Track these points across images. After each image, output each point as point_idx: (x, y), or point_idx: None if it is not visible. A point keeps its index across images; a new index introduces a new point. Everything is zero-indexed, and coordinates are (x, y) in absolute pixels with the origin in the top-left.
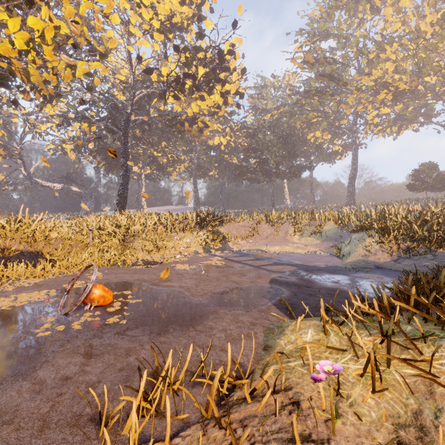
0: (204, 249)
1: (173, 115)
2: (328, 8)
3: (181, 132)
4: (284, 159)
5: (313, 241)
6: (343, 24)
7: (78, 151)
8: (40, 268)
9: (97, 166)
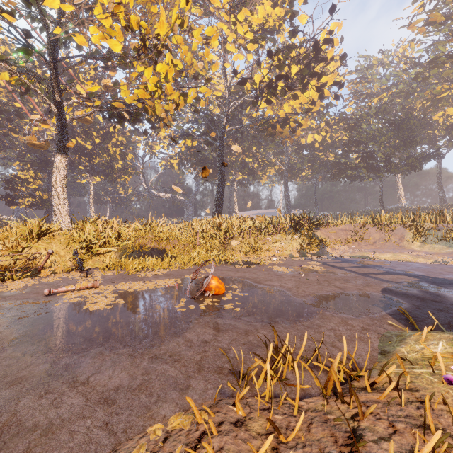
0: (300, 253)
1: (265, 119)
2: None
3: (272, 135)
4: (396, 149)
5: (443, 249)
6: None
7: (182, 164)
8: (165, 262)
9: (197, 176)
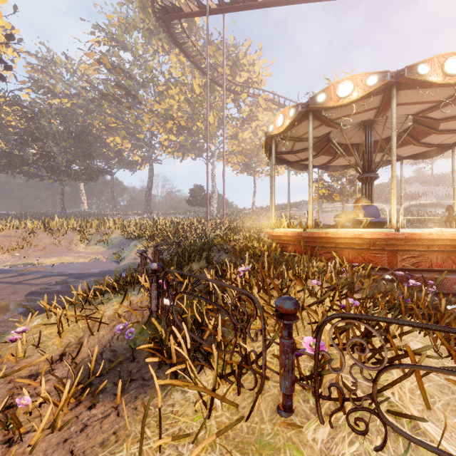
0: None
1: None
2: (126, 22)
3: None
4: (77, 158)
5: (100, 249)
6: (140, 46)
7: None
8: None
9: None
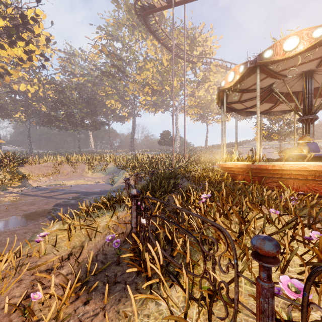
0: (0, 188)
1: None
2: (118, 22)
3: None
4: (87, 115)
5: (101, 175)
6: (126, 37)
7: None
8: None
9: None
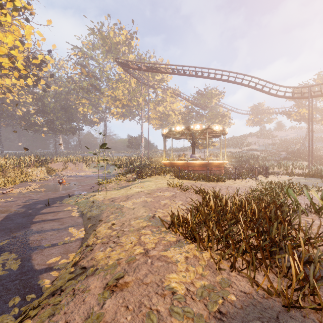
0: (49, 176)
1: None
2: (93, 46)
3: None
4: (65, 122)
5: (96, 170)
6: (100, 58)
7: None
8: None
9: None
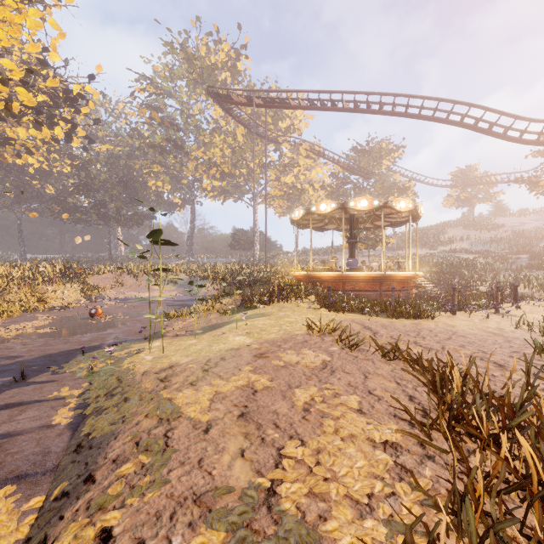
0: (86, 299)
1: None
2: (172, 73)
3: None
4: (125, 205)
5: (172, 288)
6: (184, 94)
7: None
8: None
9: None
